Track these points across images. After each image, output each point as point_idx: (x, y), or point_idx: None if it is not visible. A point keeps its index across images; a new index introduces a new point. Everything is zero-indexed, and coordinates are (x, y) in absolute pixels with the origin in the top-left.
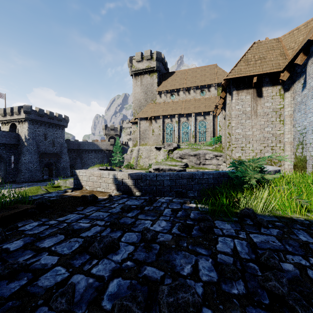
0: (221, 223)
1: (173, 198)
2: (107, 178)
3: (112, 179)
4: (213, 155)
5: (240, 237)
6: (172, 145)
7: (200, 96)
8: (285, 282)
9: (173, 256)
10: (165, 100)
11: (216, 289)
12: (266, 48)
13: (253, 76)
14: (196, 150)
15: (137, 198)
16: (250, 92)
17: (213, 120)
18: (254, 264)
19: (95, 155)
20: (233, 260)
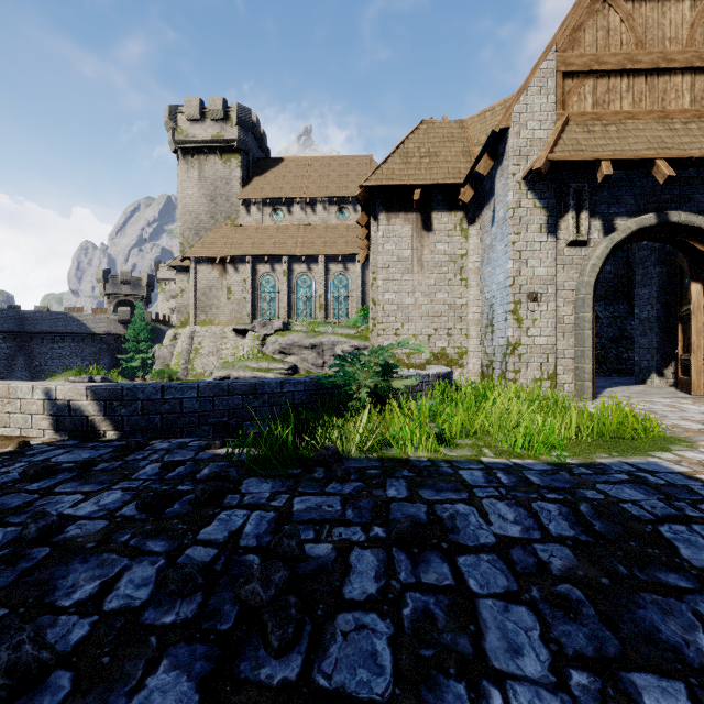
0: (257, 483)
1: (197, 439)
2: (28, 401)
3: (41, 402)
4: (352, 346)
5: (270, 506)
6: (271, 326)
7: (337, 220)
8: (279, 580)
9: (70, 568)
10: (259, 221)
11: (124, 623)
12: (441, 136)
13: (415, 186)
14: (316, 337)
15: (99, 446)
16: (410, 218)
17: (364, 273)
18: (255, 556)
19: (73, 349)
20: (215, 555)
